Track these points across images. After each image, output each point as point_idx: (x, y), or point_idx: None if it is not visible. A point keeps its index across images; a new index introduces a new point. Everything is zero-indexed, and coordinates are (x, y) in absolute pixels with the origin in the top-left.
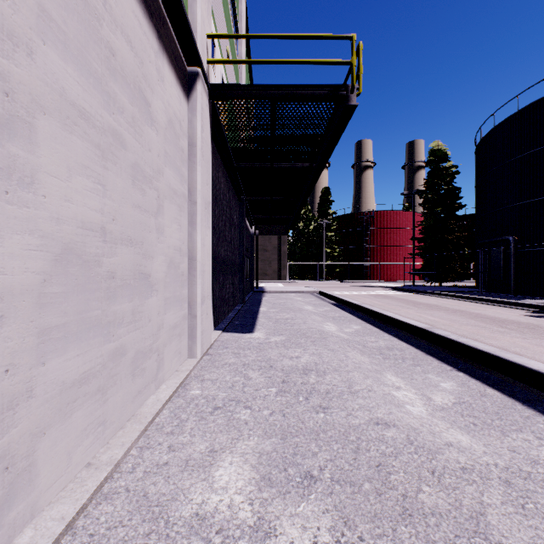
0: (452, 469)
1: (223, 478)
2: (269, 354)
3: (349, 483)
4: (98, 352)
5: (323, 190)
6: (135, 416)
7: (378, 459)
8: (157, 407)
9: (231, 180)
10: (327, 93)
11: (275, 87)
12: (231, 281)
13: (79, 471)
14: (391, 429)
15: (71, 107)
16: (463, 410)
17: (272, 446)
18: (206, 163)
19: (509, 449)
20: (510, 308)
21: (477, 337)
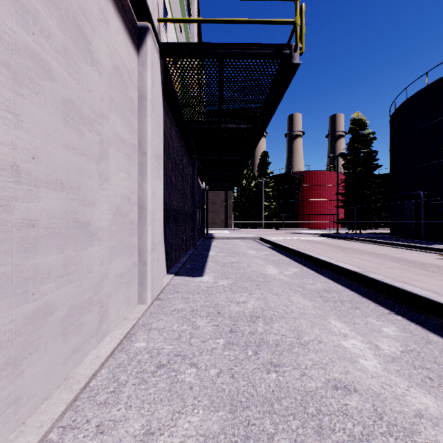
0: None
1: None
2: (216, 299)
3: None
4: (5, 317)
5: (262, 154)
6: (67, 381)
7: None
8: (95, 367)
9: (184, 140)
10: (272, 52)
11: (223, 46)
12: (184, 229)
13: None
14: (353, 396)
15: None
16: (414, 361)
17: (219, 424)
18: (157, 117)
19: None
20: (424, 252)
21: (406, 280)
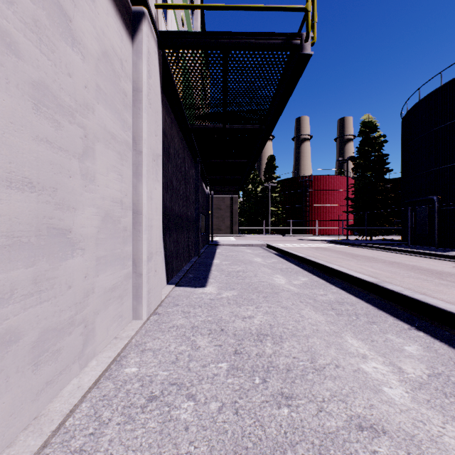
0: None
1: None
2: (220, 314)
3: None
4: None
5: (269, 158)
6: (37, 420)
7: None
8: (73, 401)
9: (186, 141)
10: (281, 43)
11: (227, 36)
12: (186, 236)
13: None
14: (382, 439)
15: None
16: (444, 387)
17: None
18: (155, 113)
19: None
20: (440, 259)
21: (424, 291)
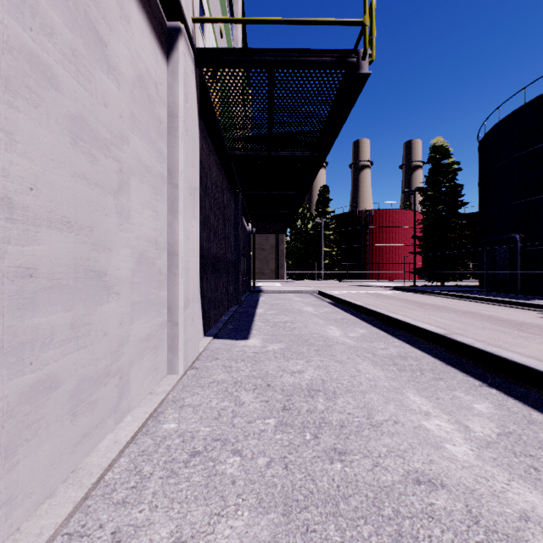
0: None
1: None
2: (265, 368)
3: None
4: None
5: (321, 189)
6: (76, 473)
7: None
8: (111, 455)
9: (225, 171)
10: (334, 61)
11: (274, 53)
12: (225, 281)
13: None
14: (440, 493)
15: None
16: (514, 446)
17: (270, 531)
18: (192, 141)
19: None
20: (522, 309)
21: (500, 344)
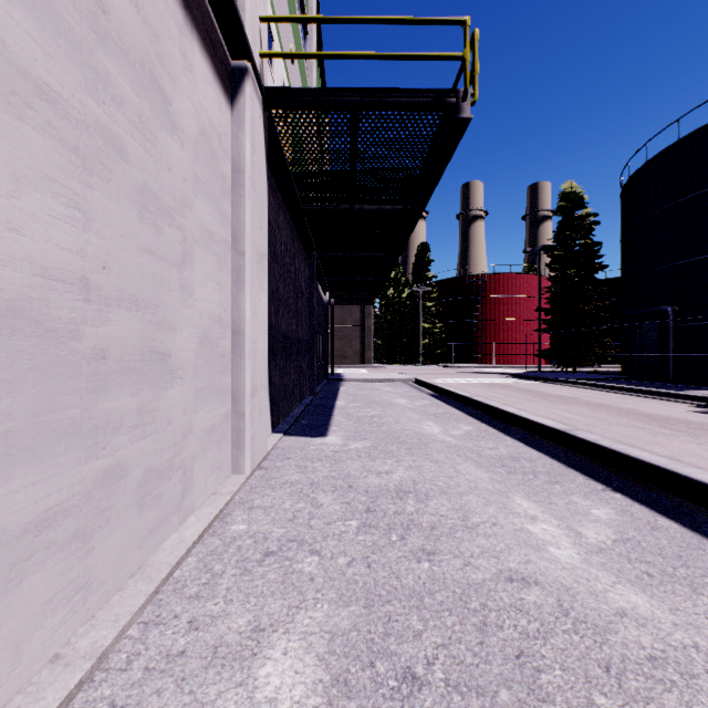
0: (636, 661)
1: (270, 680)
2: (347, 468)
3: (475, 689)
4: (74, 475)
5: (420, 247)
6: (143, 569)
7: (518, 643)
8: (179, 553)
9: (297, 228)
10: (429, 102)
11: (357, 93)
12: (297, 366)
13: (37, 670)
14: (532, 589)
15: (21, 77)
16: (630, 553)
17: (351, 620)
18: (260, 199)
19: (707, 616)
20: (671, 401)
21: (634, 443)
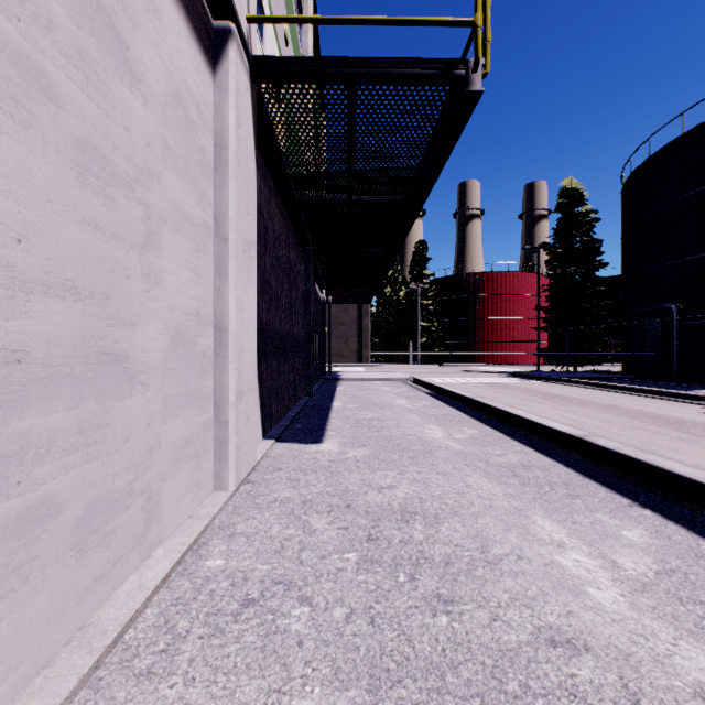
0: None
1: None
2: (344, 482)
3: None
4: None
5: (417, 245)
6: (84, 631)
7: None
8: (134, 605)
9: (291, 221)
10: (436, 74)
11: (355, 63)
12: (292, 365)
13: None
14: (583, 659)
15: None
16: (678, 589)
17: None
18: (247, 180)
19: None
20: (680, 402)
21: (654, 449)
